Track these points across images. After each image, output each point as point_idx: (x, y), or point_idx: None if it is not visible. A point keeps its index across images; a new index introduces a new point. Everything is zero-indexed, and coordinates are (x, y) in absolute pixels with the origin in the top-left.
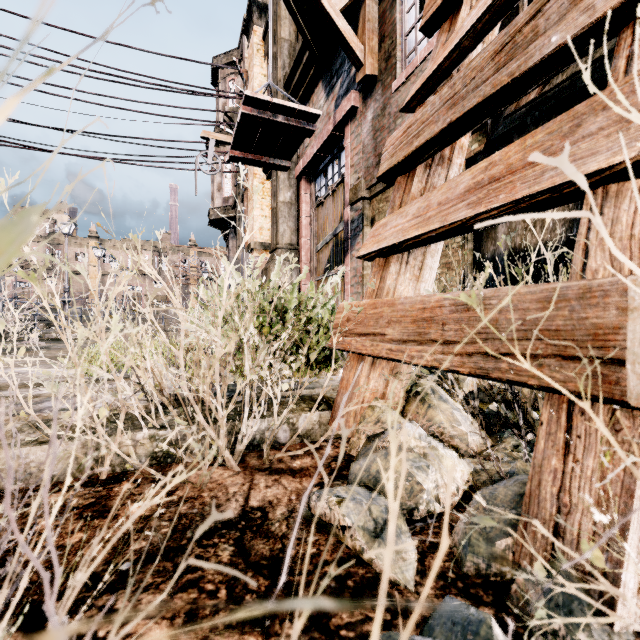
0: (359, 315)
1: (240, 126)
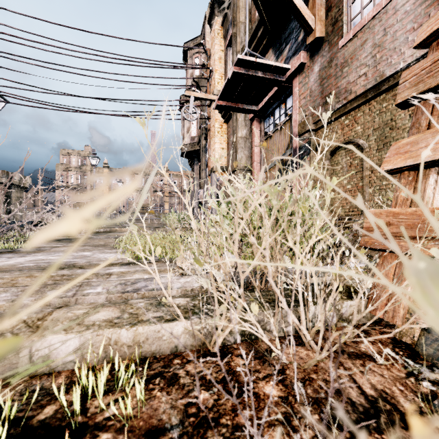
0: (409, 220)
1: (228, 82)
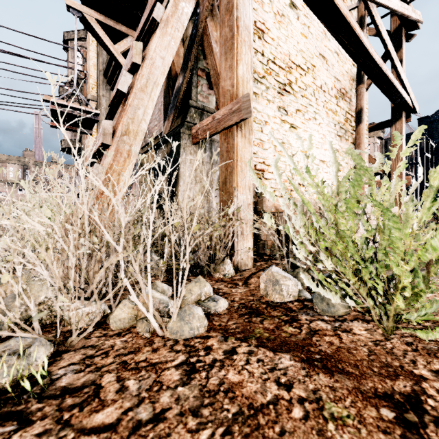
0: None
1: (53, 112)
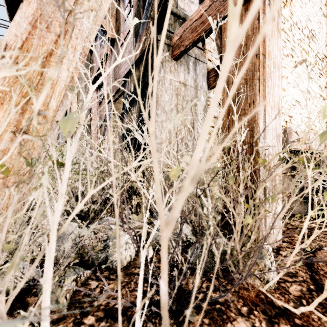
0: None
1: None
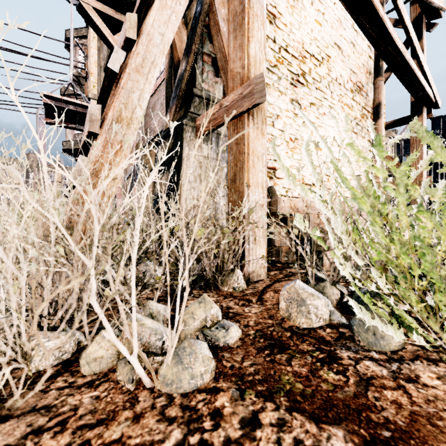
0: None
1: (47, 107)
